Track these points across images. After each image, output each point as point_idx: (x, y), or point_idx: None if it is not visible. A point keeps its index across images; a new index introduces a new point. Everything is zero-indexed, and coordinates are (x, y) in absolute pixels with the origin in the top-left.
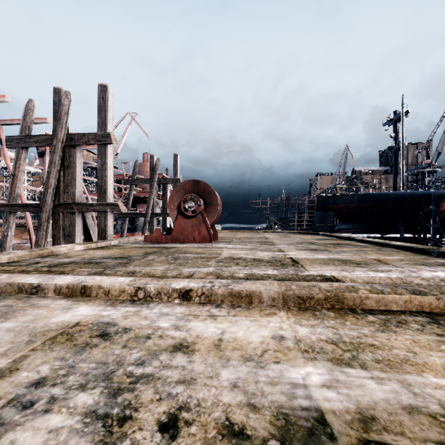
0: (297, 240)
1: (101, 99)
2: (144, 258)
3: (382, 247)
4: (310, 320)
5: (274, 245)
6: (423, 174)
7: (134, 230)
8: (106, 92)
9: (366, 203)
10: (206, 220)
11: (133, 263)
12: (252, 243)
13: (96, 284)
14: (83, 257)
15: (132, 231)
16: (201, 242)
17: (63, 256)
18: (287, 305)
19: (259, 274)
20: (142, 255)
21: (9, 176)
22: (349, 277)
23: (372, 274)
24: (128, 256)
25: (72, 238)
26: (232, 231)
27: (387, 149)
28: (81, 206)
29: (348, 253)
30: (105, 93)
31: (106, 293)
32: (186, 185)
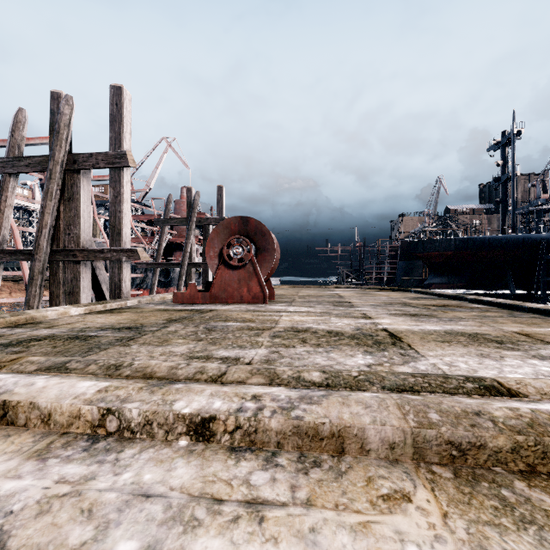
0: (383, 299)
1: (114, 106)
2: (163, 329)
3: (511, 310)
4: (508, 533)
5: (354, 308)
6: (538, 213)
7: (169, 285)
8: (121, 95)
9: (465, 250)
10: (258, 271)
11: (141, 339)
12: (323, 304)
13: (26, 400)
14: (72, 327)
15: (166, 286)
16: (252, 302)
17: (45, 326)
18: (424, 461)
19: (349, 375)
20: (161, 324)
21: (18, 218)
22: (532, 385)
23: (540, 365)
24: (140, 325)
25: (76, 296)
26: (294, 287)
27: (493, 181)
28: (87, 252)
29: (469, 321)
30: (119, 97)
31: (45, 418)
32: (231, 223)
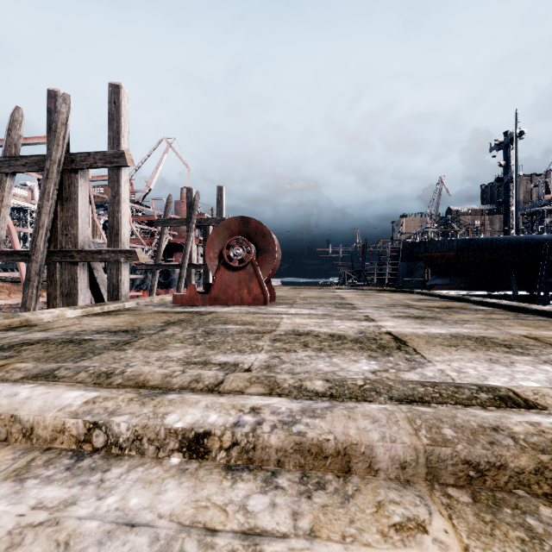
0: (386, 301)
1: (112, 105)
2: (160, 332)
3: (517, 312)
4: None
5: (356, 310)
6: (541, 214)
7: (169, 286)
8: (119, 94)
9: (467, 251)
10: (258, 273)
11: (137, 343)
12: (324, 306)
13: (7, 412)
14: (67, 330)
15: (166, 288)
16: (252, 304)
17: (39, 329)
18: (438, 482)
19: (354, 384)
20: (159, 327)
21: (18, 219)
22: (550, 395)
23: None
24: (137, 328)
25: (73, 298)
26: (295, 288)
27: (495, 182)
28: (85, 253)
29: (475, 324)
30: (117, 96)
31: (27, 432)
32: (231, 224)
